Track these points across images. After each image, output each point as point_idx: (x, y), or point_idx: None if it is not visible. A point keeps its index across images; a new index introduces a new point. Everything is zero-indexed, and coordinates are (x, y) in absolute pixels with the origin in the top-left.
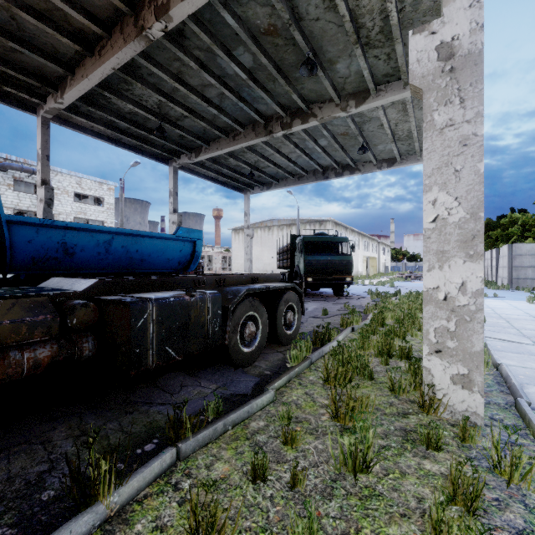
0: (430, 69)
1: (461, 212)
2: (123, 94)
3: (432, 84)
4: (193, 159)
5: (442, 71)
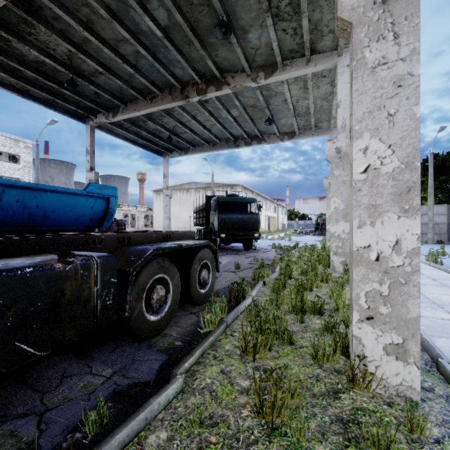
0: (361, 0)
1: (396, 162)
2: (25, 37)
3: (363, 17)
4: (110, 118)
5: (374, 2)
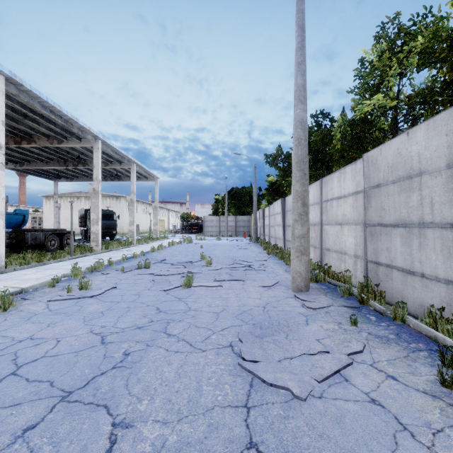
0: (92, 192)
1: (96, 217)
2: None
3: (92, 194)
4: (18, 167)
5: (94, 193)
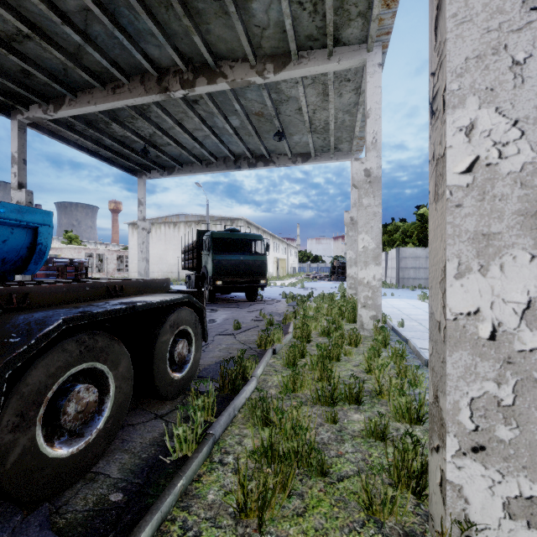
0: None
1: (527, 152)
2: None
3: None
4: (51, 113)
5: None
